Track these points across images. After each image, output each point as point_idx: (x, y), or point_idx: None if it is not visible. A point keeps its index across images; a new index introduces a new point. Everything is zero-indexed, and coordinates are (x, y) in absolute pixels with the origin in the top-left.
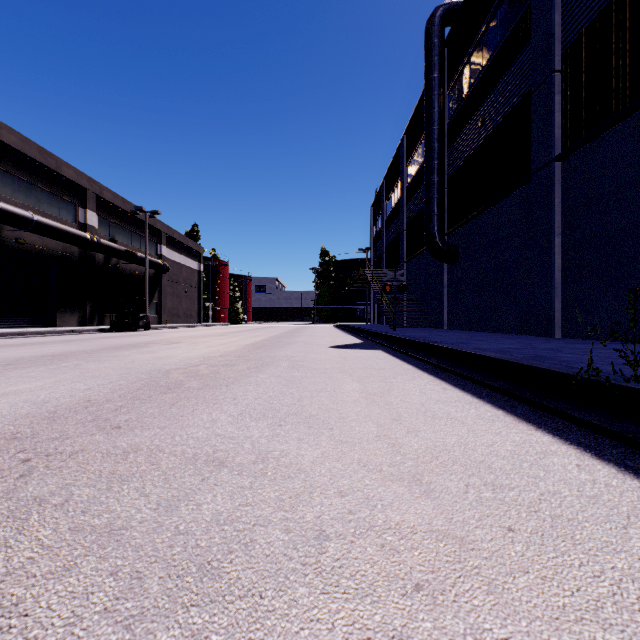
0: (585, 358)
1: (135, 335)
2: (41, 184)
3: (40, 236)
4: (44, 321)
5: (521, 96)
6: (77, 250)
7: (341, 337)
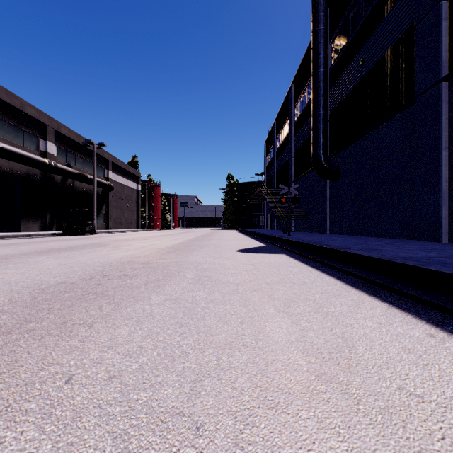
0: None
1: (78, 238)
2: (8, 119)
3: (7, 160)
4: (11, 227)
5: (403, 31)
6: (39, 172)
7: (245, 240)
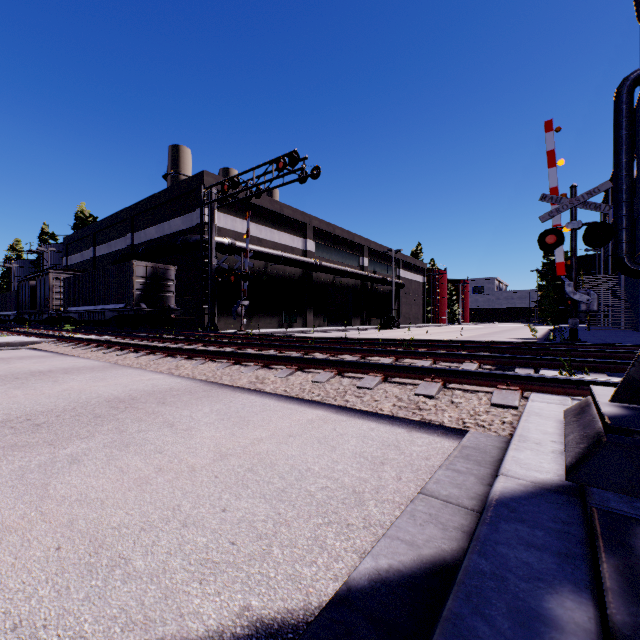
0: (591, 340)
1: (399, 331)
2: (347, 250)
3: (346, 278)
4: (347, 323)
5: None
6: (359, 282)
7: (530, 335)
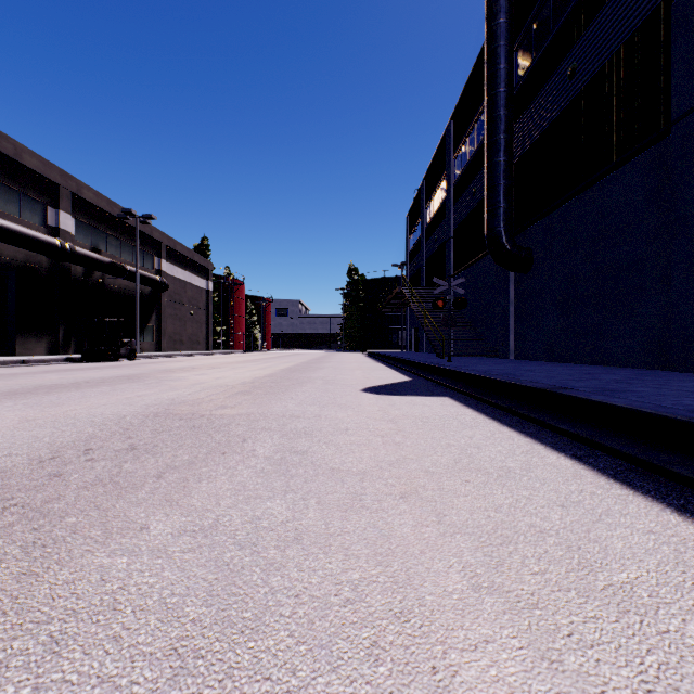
0: None
1: (102, 367)
2: None
3: None
4: None
5: (647, 13)
6: (46, 260)
7: (376, 370)
